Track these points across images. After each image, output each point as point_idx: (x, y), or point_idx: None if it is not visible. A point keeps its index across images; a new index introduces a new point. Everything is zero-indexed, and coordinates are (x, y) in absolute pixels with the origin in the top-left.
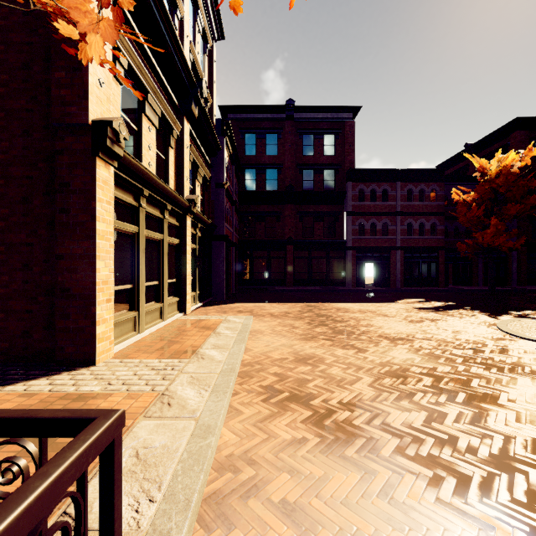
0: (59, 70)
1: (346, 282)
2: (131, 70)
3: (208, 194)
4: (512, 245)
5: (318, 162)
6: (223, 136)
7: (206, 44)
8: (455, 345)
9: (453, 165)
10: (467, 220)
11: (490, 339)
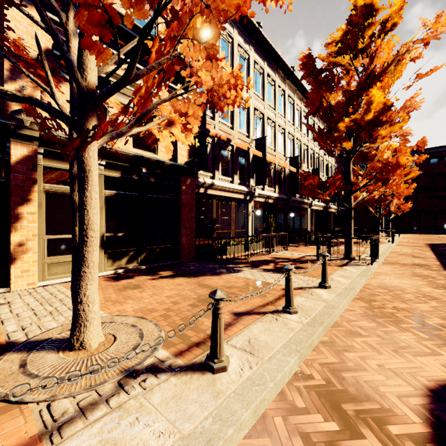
0: None
1: None
2: None
3: None
4: None
5: (441, 172)
6: None
7: None
8: None
9: None
10: None
11: None
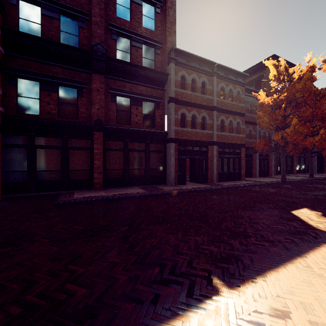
0: None
1: (167, 179)
2: None
3: None
4: (309, 143)
5: (136, 32)
6: None
7: None
8: None
9: None
10: (270, 120)
11: None
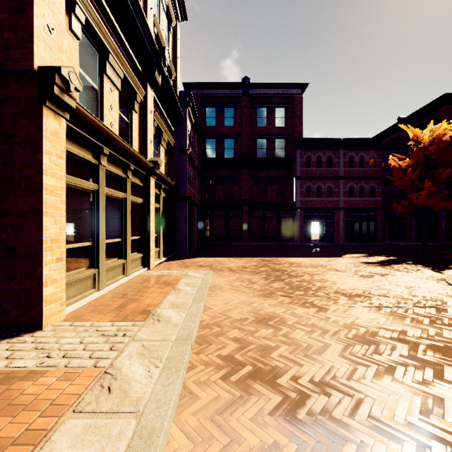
0: (1, 11)
1: (295, 238)
2: (90, 27)
3: (173, 159)
4: (443, 206)
5: (270, 133)
6: (185, 107)
7: (170, 23)
8: (414, 302)
9: (387, 136)
10: (403, 183)
11: (446, 296)
